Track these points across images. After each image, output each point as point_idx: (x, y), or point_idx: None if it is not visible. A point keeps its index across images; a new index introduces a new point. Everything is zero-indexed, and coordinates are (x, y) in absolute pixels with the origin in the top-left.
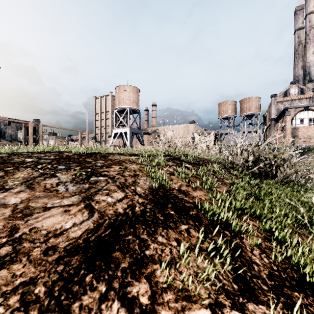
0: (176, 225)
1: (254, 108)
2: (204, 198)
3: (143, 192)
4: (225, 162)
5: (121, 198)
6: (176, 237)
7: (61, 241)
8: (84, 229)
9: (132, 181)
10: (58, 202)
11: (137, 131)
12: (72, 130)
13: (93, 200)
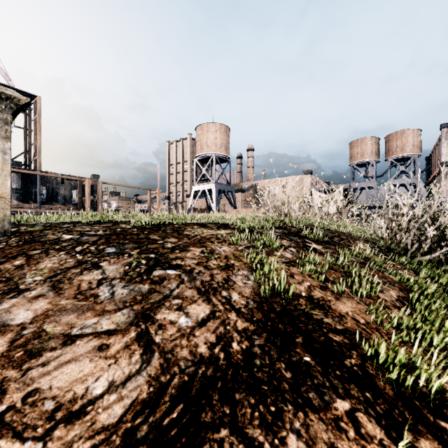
0: (323, 400)
1: (410, 147)
2: (364, 320)
3: (243, 303)
4: (379, 239)
5: (205, 318)
6: (330, 439)
7: (76, 437)
8: (129, 402)
9: (222, 279)
10: (92, 323)
11: (226, 187)
12: (139, 188)
13: (153, 322)
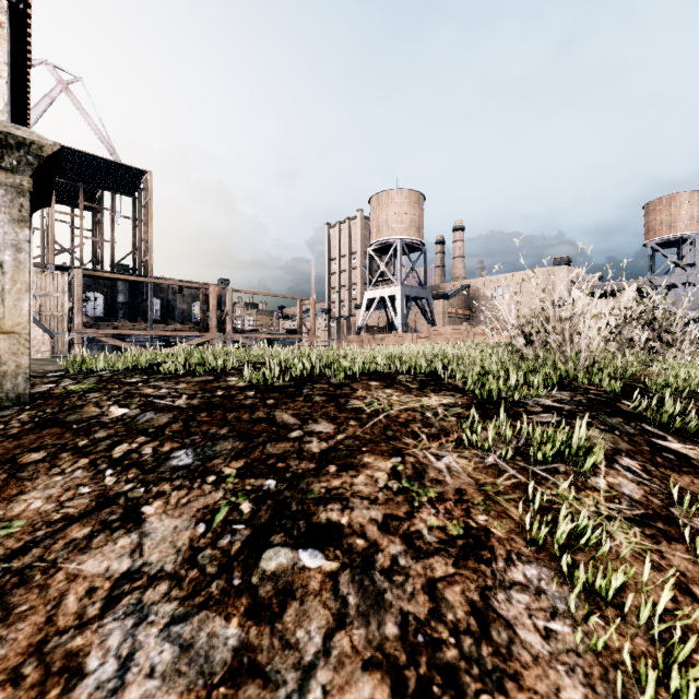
0: None
1: None
2: None
3: None
4: None
5: None
6: None
7: None
8: None
9: (468, 612)
10: None
11: (419, 292)
12: (285, 297)
13: None
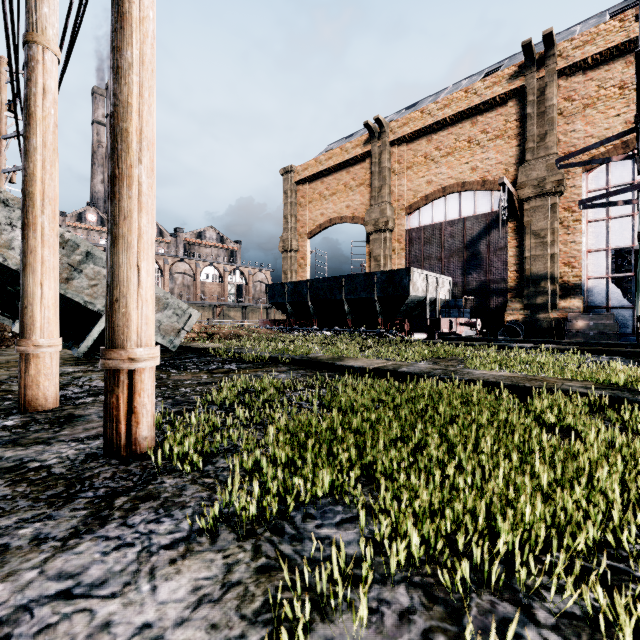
0: None
1: None
2: None
3: None
4: None
5: None
6: None
7: None
8: None
9: None
10: None
11: None
12: None
13: None
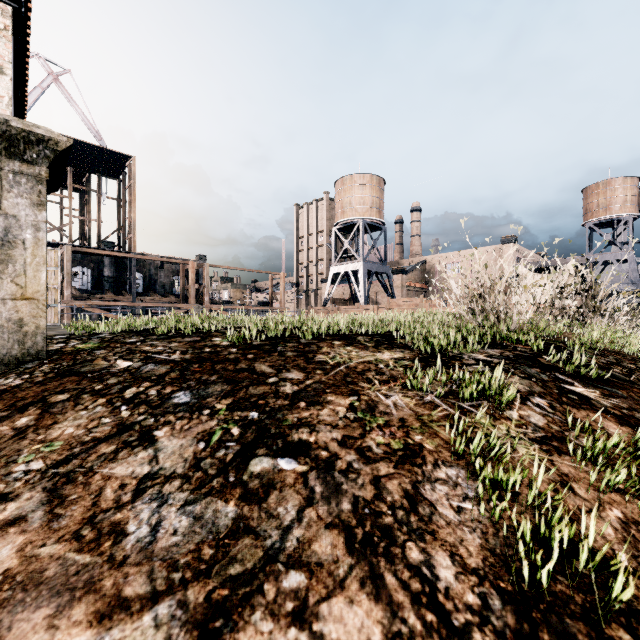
0: None
1: None
2: None
3: (473, 605)
4: None
5: None
6: None
7: None
8: None
9: (403, 496)
10: None
11: (380, 267)
12: (257, 271)
13: None
